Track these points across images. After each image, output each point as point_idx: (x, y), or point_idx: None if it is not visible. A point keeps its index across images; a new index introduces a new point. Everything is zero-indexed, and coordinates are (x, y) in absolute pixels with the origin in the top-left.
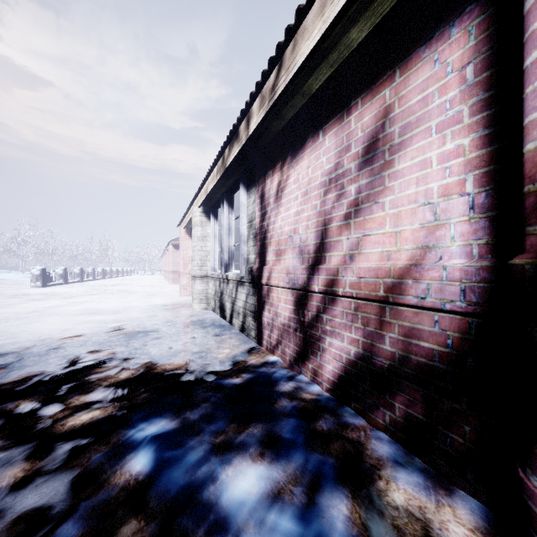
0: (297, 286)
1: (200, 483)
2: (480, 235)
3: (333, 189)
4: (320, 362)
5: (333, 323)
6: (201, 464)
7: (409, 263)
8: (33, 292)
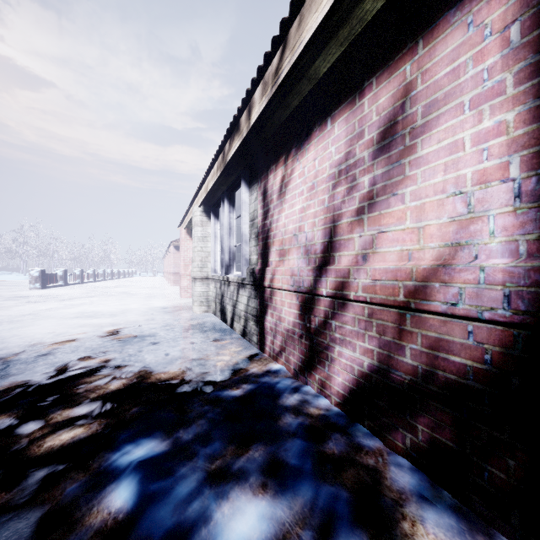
0: (302, 289)
1: (191, 525)
2: (529, 229)
3: (343, 181)
4: (328, 373)
5: (343, 330)
6: (193, 499)
7: (435, 264)
8: (31, 294)
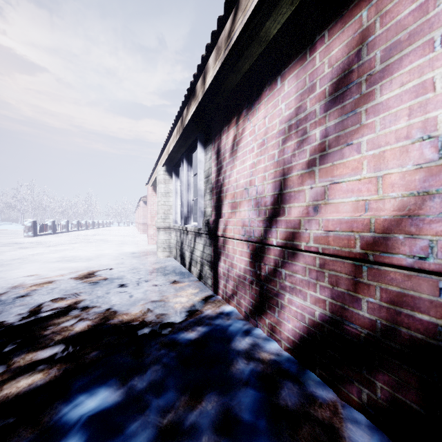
0: (253, 239)
1: None
2: None
3: (293, 135)
4: (278, 319)
5: (293, 279)
6: None
7: (398, 214)
8: (24, 241)
